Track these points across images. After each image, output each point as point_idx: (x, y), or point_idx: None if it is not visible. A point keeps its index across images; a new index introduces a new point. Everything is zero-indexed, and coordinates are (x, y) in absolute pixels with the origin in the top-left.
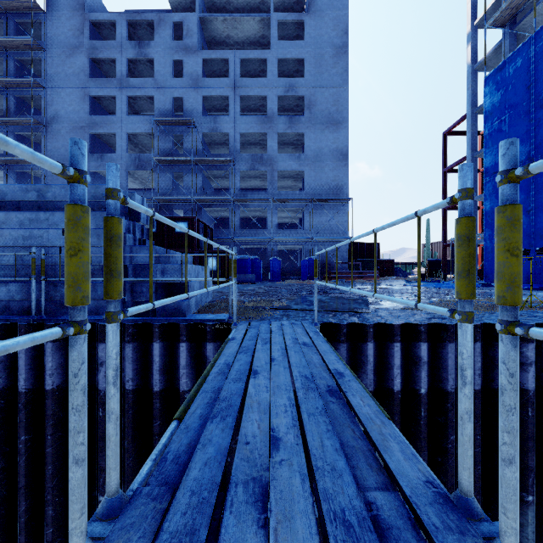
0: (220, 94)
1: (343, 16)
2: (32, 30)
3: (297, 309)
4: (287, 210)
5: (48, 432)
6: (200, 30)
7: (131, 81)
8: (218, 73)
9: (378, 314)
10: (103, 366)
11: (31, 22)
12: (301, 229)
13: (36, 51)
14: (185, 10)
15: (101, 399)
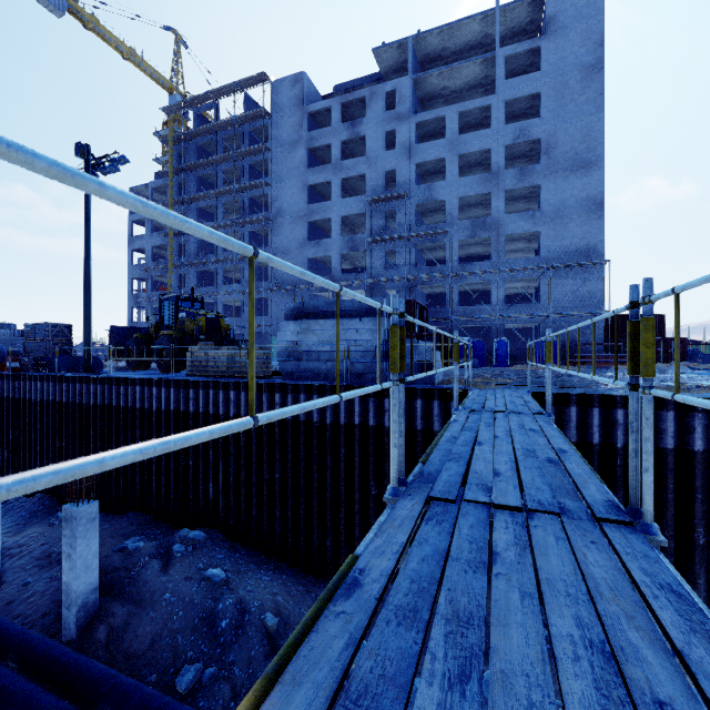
0: (435, 158)
1: (596, 24)
2: (264, 136)
3: (518, 385)
4: (517, 280)
5: (356, 449)
6: (413, 92)
7: (344, 164)
8: (432, 132)
9: (591, 390)
10: (387, 413)
11: (263, 130)
12: (536, 303)
13: (265, 154)
14: (396, 72)
15: (386, 432)
